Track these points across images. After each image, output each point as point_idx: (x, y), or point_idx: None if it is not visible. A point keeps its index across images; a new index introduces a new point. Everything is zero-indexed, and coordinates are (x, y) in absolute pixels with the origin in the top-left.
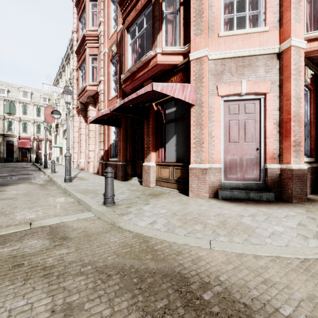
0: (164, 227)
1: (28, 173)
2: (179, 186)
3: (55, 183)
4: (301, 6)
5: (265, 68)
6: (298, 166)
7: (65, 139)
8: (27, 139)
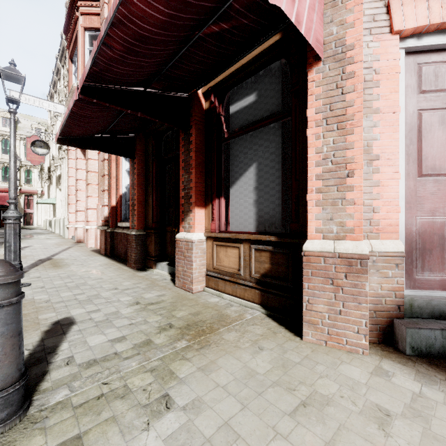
0: None
1: None
2: (265, 297)
3: None
4: None
5: None
6: None
7: (61, 191)
8: None
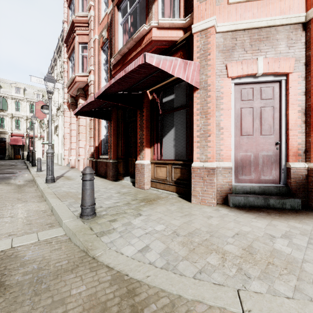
0: (161, 258)
1: (12, 171)
2: (178, 189)
3: (36, 183)
4: None
5: (287, 42)
6: None
7: (57, 136)
8: (20, 136)
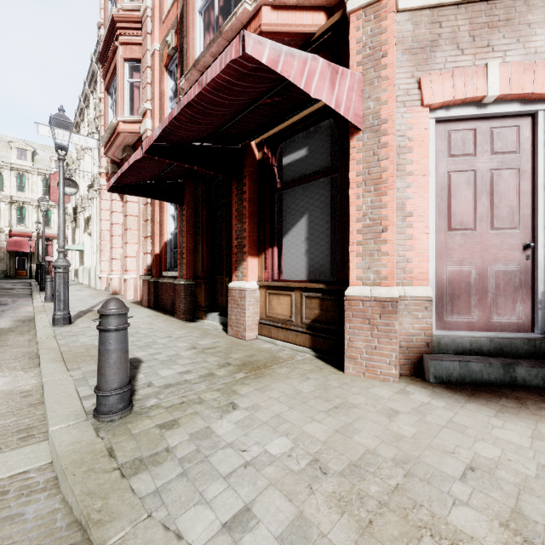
0: None
1: None
2: (315, 341)
3: (35, 326)
4: None
5: None
6: None
7: (89, 236)
8: (25, 237)
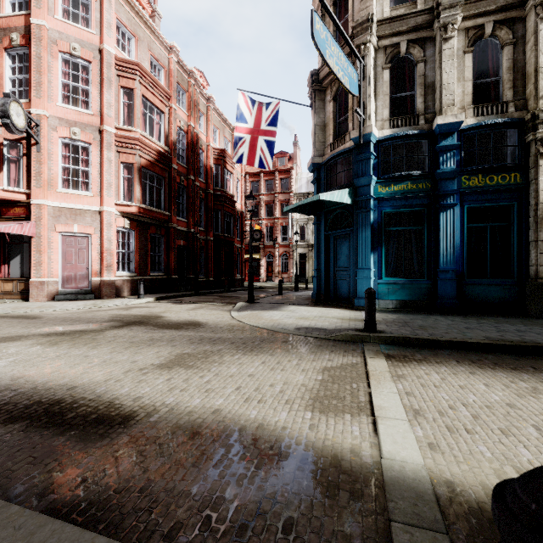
0: (0, 311)
1: None
2: (23, 296)
3: None
4: (112, 188)
5: (91, 219)
6: (109, 278)
7: None
8: None
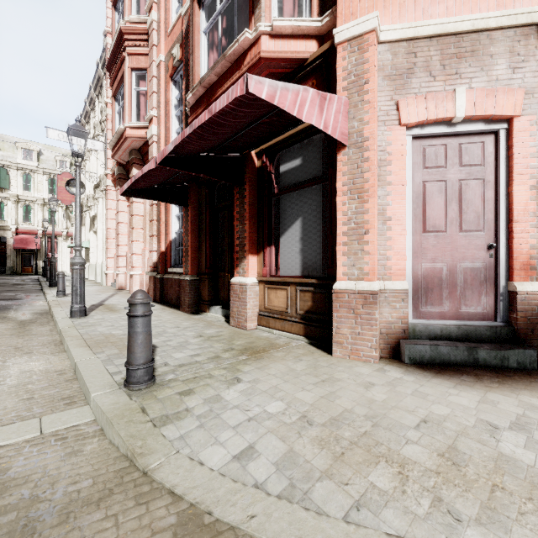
0: (279, 474)
1: (13, 296)
2: (308, 329)
3: (53, 318)
4: None
5: (510, 60)
6: None
7: (95, 234)
8: (31, 235)
